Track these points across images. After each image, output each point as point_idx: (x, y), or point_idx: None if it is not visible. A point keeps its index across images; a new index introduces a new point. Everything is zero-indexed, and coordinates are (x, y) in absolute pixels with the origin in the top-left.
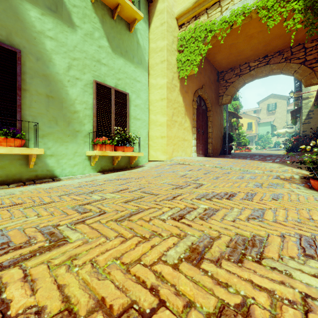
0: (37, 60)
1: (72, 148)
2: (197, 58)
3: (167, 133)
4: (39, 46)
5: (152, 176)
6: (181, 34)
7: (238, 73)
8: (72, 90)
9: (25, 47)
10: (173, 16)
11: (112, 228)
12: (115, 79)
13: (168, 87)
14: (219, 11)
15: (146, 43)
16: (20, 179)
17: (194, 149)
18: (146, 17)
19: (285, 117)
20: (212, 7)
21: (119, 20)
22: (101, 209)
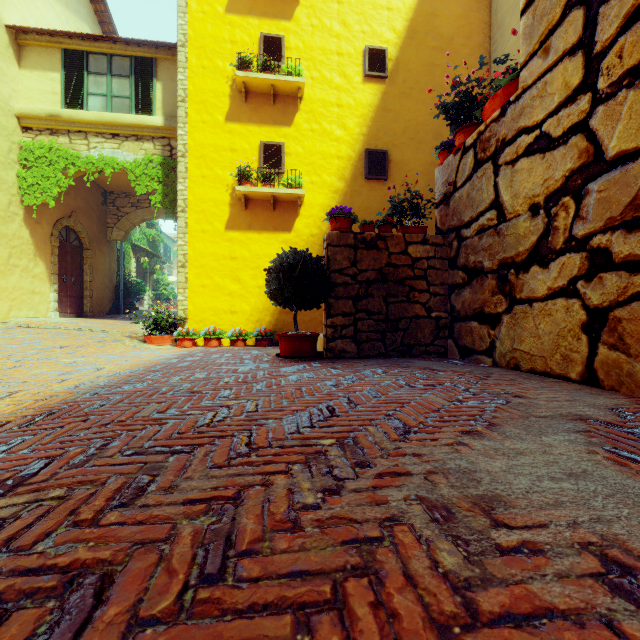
0: None
1: None
2: (53, 189)
3: None
4: None
5: None
6: (26, 143)
7: (136, 203)
8: None
9: None
10: (10, 113)
11: None
12: None
13: None
14: (87, 145)
15: None
16: None
17: (54, 307)
18: None
19: None
20: (77, 134)
21: None
22: None
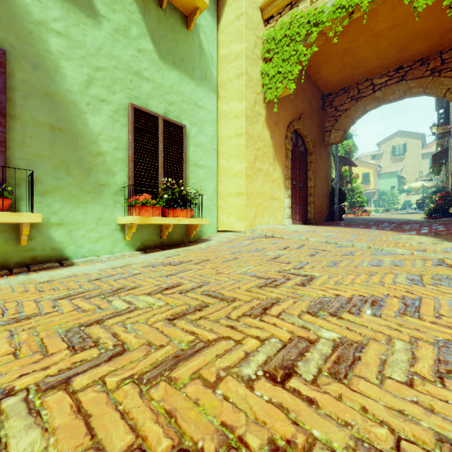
0: (35, 68)
1: (94, 213)
2: (293, 69)
3: (247, 188)
4: (37, 46)
5: (223, 258)
6: (268, 33)
7: (355, 95)
8: (94, 118)
9: (14, 46)
10: (255, 5)
11: (125, 413)
12: (164, 102)
13: (247, 115)
14: None
15: (213, 49)
16: (5, 263)
17: (288, 213)
18: (213, 7)
19: (419, 164)
20: None
21: (170, 10)
22: (118, 340)
